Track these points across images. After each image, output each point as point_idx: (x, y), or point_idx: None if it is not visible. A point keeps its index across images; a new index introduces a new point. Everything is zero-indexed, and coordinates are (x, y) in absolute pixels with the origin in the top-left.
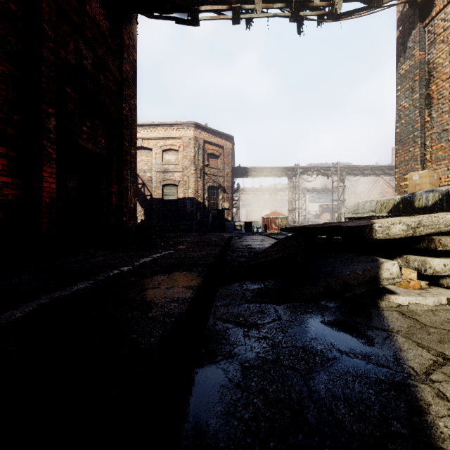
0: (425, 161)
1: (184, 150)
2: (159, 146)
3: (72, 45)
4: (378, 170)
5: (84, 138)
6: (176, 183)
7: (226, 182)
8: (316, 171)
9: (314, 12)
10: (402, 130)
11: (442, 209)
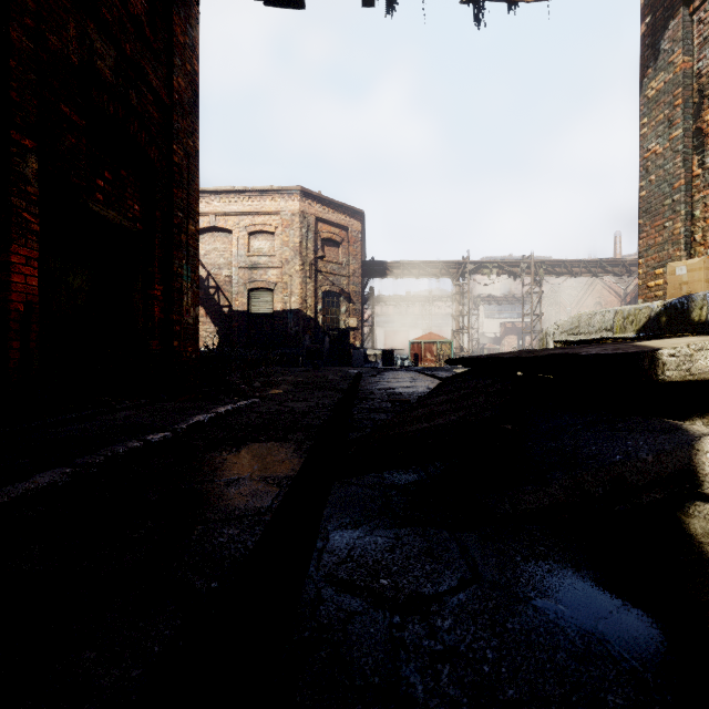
0: (694, 244)
1: (284, 232)
2: (243, 226)
3: (72, 29)
4: (595, 267)
5: (100, 200)
6: (271, 287)
7: (351, 285)
8: (497, 268)
9: None
10: (651, 192)
11: None
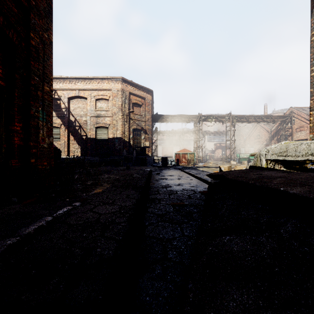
0: None
1: (113, 99)
2: (93, 96)
3: None
4: (259, 118)
5: None
6: (107, 126)
7: (147, 126)
8: (214, 118)
9: None
10: None
11: None
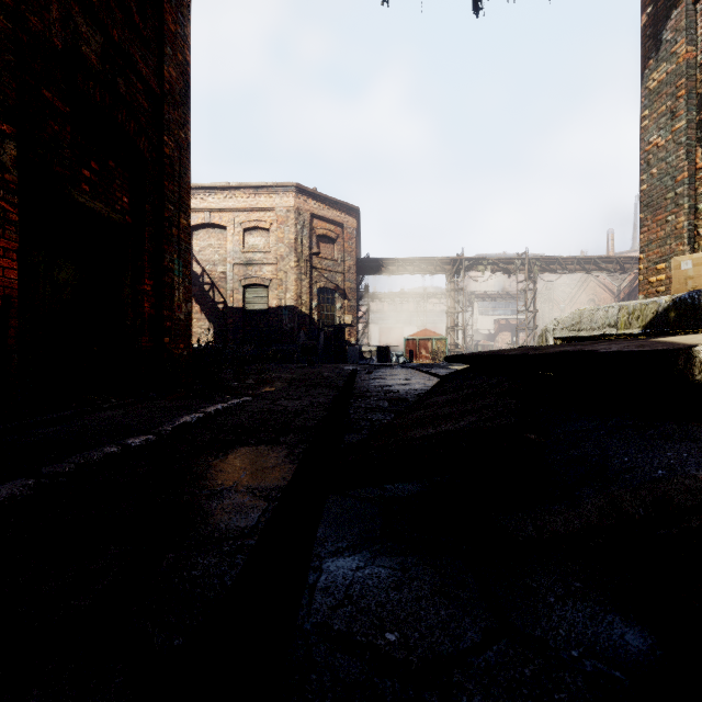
0: (697, 238)
1: (279, 228)
2: (238, 223)
3: (55, 10)
4: (589, 264)
5: (86, 191)
6: (266, 283)
7: (347, 282)
8: (491, 264)
9: None
10: (653, 186)
11: None
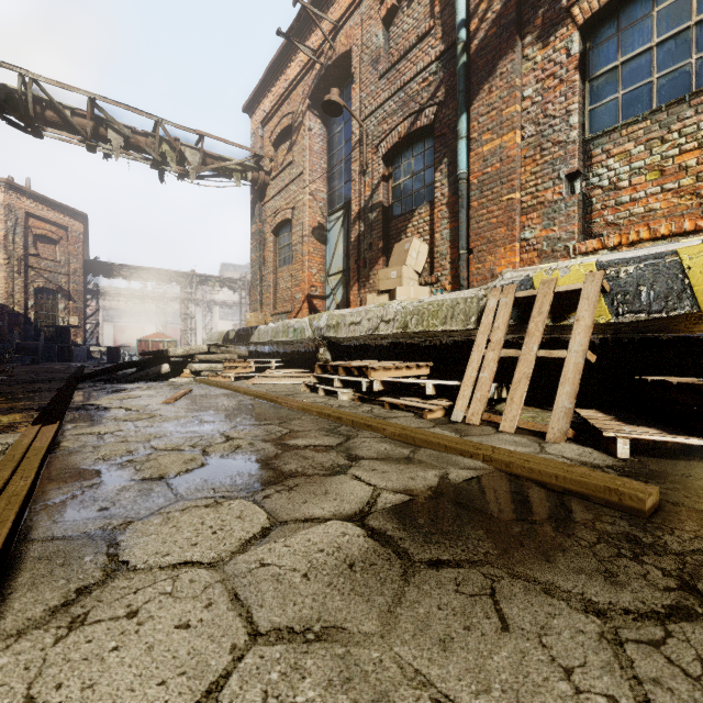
0: (263, 304)
1: None
2: None
3: None
4: None
5: None
6: None
7: (72, 284)
8: (220, 282)
9: (174, 169)
10: (253, 276)
11: (235, 341)
